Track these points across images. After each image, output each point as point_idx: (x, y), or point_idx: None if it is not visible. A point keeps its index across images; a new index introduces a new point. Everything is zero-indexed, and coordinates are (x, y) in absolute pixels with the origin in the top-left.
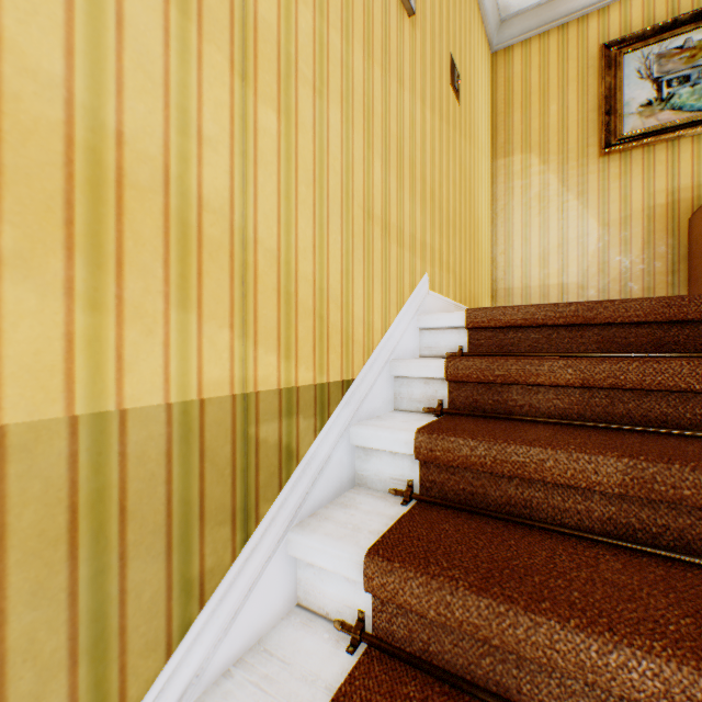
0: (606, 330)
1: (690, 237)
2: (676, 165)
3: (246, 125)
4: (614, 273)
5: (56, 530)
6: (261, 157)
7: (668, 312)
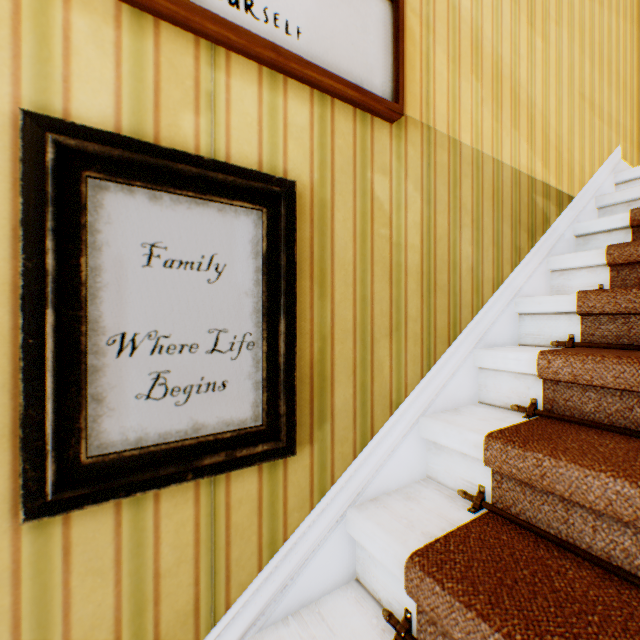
0: None
1: None
2: None
3: (531, 48)
4: None
5: (490, 195)
6: (535, 63)
7: None
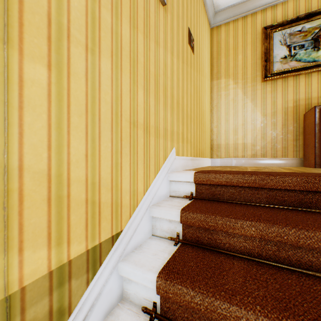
0: (271, 191)
1: (304, 123)
2: (297, 87)
3: (8, 79)
4: (269, 139)
5: None
6: (28, 102)
7: (307, 185)
